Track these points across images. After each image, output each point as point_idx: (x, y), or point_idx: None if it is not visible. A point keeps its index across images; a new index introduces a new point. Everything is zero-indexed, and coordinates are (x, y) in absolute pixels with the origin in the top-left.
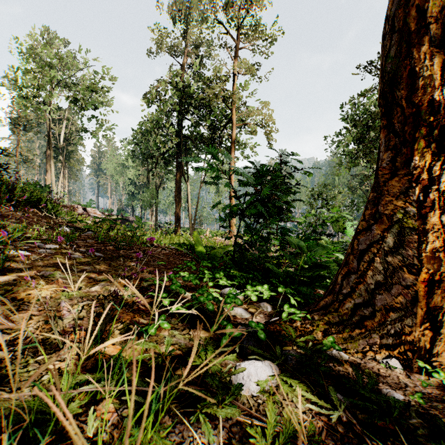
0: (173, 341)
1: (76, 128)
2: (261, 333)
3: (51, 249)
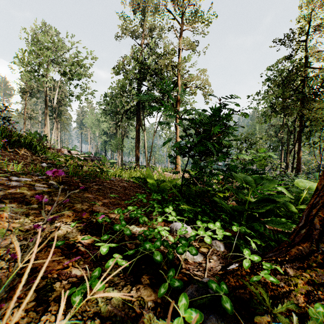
0: (106, 312)
1: (65, 94)
2: (225, 300)
3: (22, 182)
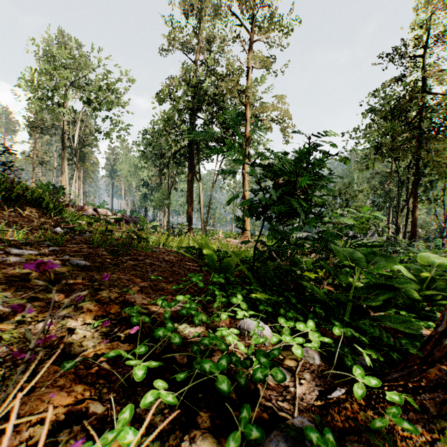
0: None
1: (90, 130)
2: None
3: (24, 256)
